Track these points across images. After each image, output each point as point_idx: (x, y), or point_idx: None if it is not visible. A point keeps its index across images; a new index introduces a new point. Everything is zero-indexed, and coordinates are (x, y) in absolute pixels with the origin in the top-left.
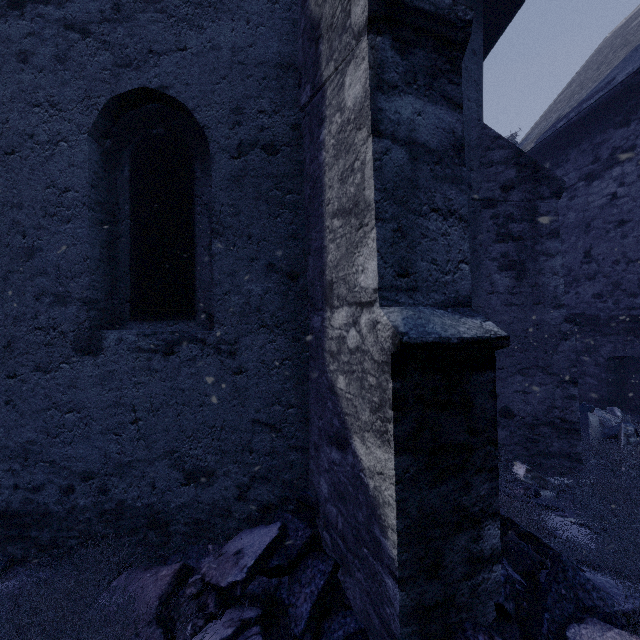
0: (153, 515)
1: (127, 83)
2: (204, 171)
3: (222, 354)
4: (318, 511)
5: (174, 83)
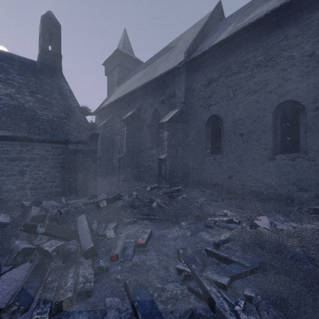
0: (288, 197)
1: (281, 100)
2: (302, 115)
3: (310, 161)
4: None
5: (294, 97)
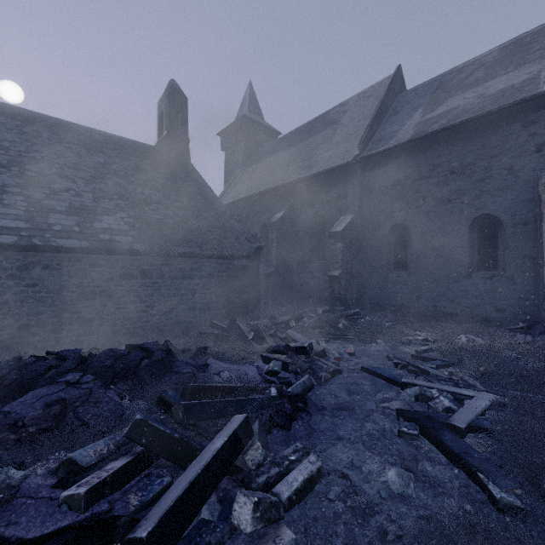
0: (486, 318)
1: (478, 214)
2: (501, 230)
3: (508, 279)
4: (542, 321)
5: (492, 211)
